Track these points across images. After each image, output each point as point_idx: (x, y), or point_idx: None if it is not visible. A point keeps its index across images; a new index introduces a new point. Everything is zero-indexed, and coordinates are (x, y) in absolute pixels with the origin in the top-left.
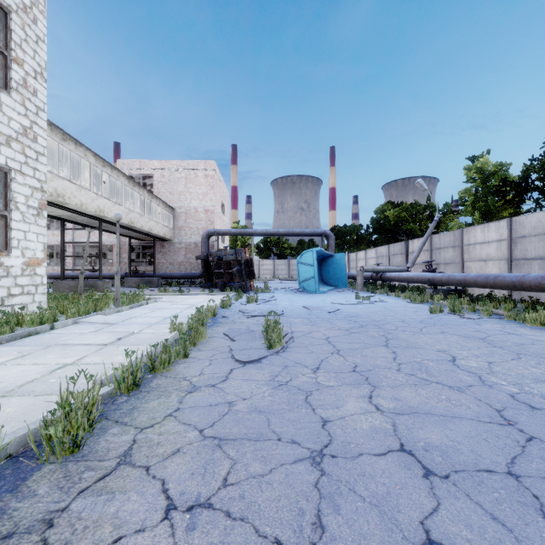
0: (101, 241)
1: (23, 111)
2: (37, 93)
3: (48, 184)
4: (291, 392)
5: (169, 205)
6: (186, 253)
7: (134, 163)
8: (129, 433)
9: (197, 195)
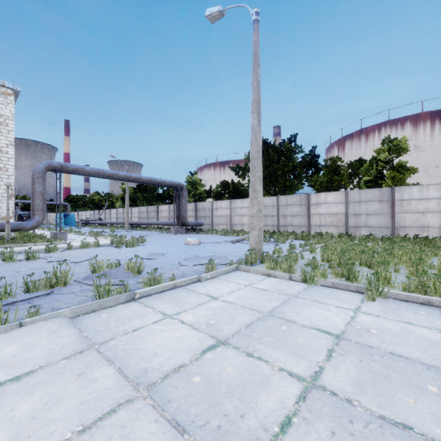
0: None
1: None
2: None
3: None
4: None
5: None
6: None
7: None
8: None
9: None
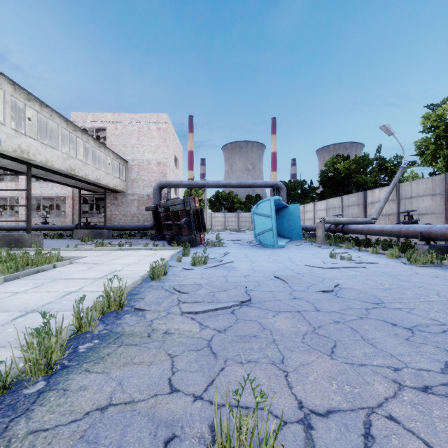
0: (30, 188)
1: None
2: None
3: None
4: None
5: (121, 157)
6: (138, 205)
7: (87, 115)
8: None
9: (149, 148)
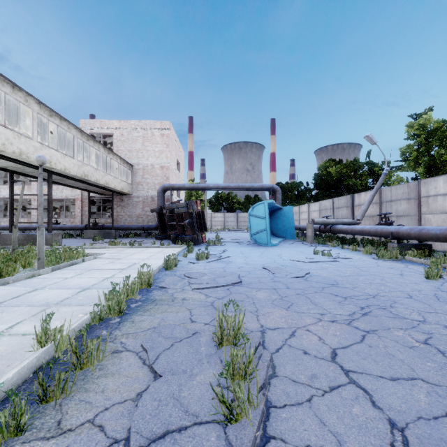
0: (50, 193)
1: None
2: None
3: None
4: None
5: (127, 161)
6: (143, 206)
7: (95, 122)
8: None
9: (153, 152)
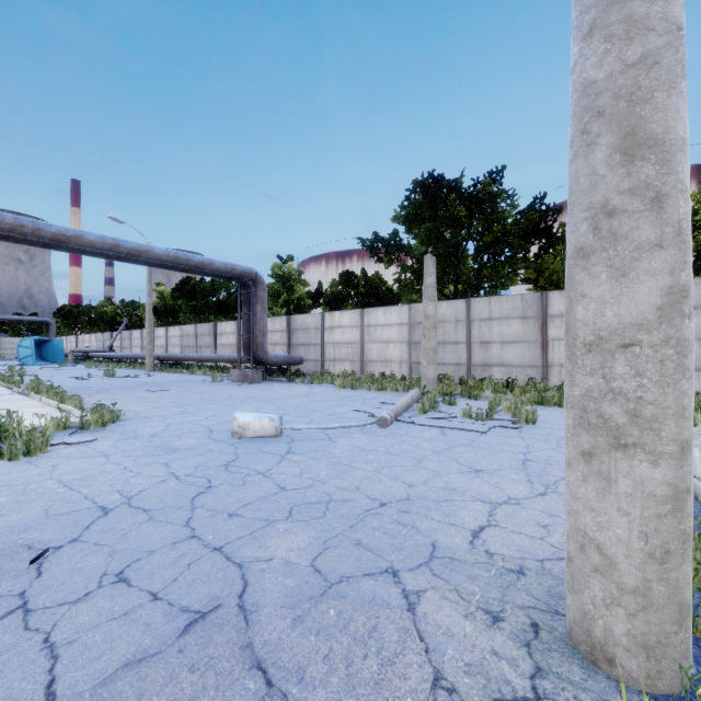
0: None
1: None
2: None
3: None
4: None
5: None
6: None
7: None
8: None
9: None
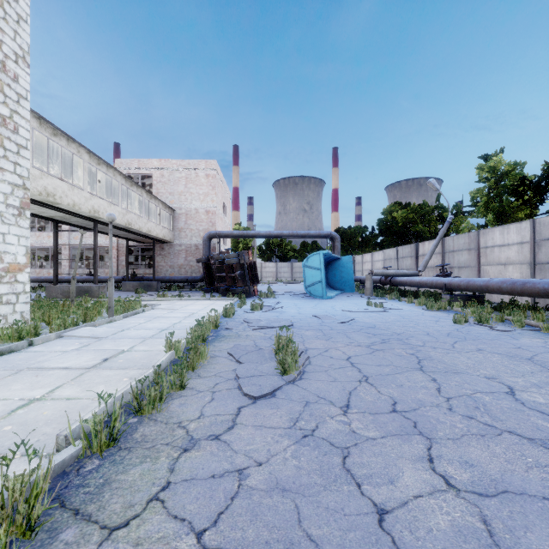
0: (96, 243)
1: (1, 98)
2: (18, 78)
3: (36, 182)
4: (321, 449)
5: (169, 206)
6: (186, 255)
7: (132, 162)
8: (90, 542)
9: (197, 195)
